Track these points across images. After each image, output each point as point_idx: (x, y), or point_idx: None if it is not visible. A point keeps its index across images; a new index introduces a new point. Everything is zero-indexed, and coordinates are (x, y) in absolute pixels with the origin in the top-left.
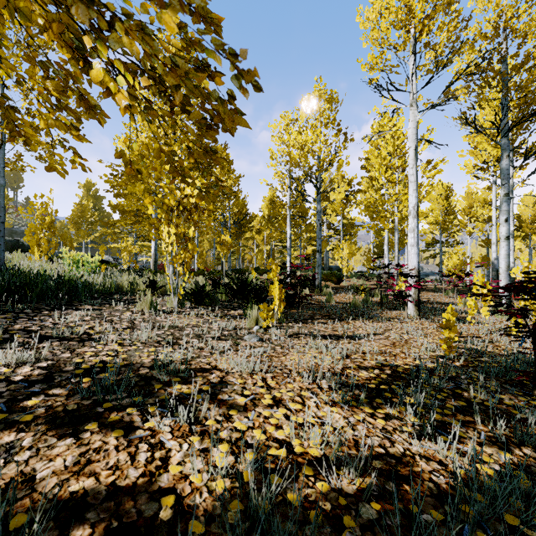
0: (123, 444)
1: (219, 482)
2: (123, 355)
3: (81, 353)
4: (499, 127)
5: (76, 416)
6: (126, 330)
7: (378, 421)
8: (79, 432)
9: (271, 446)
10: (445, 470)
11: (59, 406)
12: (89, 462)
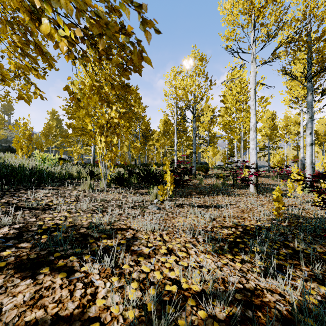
0: (65, 283)
1: (131, 312)
2: (70, 219)
3: (43, 218)
4: (306, 76)
5: (35, 263)
6: (73, 202)
7: (237, 264)
8: (36, 274)
9: (166, 284)
10: (284, 300)
11: (25, 255)
12: (41, 297)
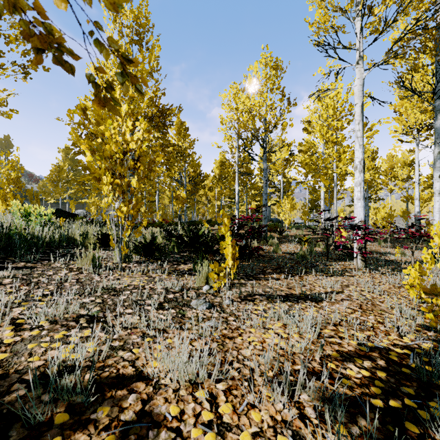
0: None
1: None
2: (2, 354)
3: None
4: (435, 89)
5: None
6: (46, 298)
7: None
8: None
9: None
10: None
11: None
12: None
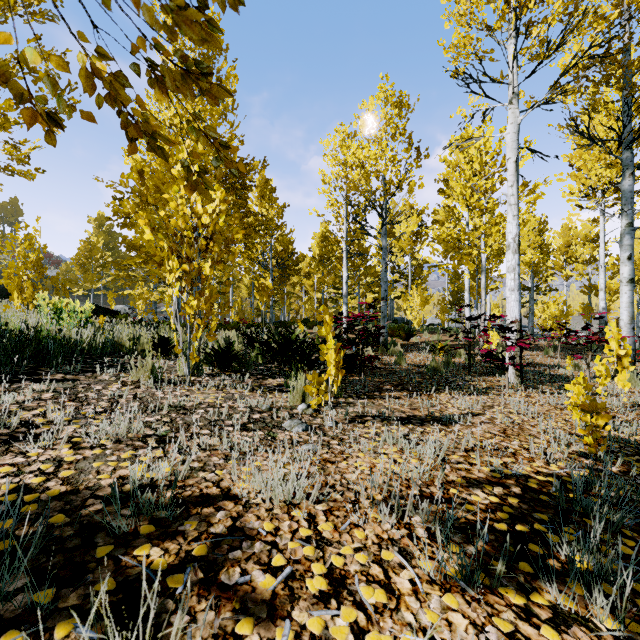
0: None
1: None
2: (67, 471)
3: None
4: (621, 136)
5: None
6: (100, 415)
7: (546, 635)
8: None
9: None
10: None
11: None
12: None
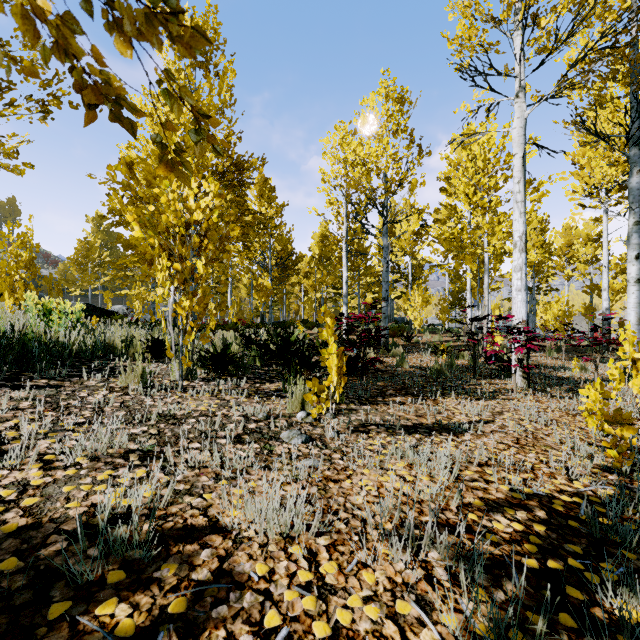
0: None
1: None
2: (31, 499)
3: None
4: (629, 132)
5: None
6: (81, 427)
7: None
8: None
9: None
10: None
11: None
12: None
